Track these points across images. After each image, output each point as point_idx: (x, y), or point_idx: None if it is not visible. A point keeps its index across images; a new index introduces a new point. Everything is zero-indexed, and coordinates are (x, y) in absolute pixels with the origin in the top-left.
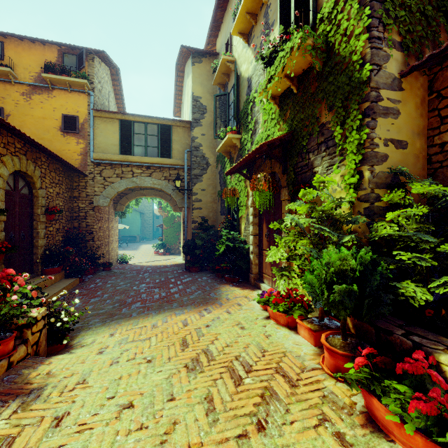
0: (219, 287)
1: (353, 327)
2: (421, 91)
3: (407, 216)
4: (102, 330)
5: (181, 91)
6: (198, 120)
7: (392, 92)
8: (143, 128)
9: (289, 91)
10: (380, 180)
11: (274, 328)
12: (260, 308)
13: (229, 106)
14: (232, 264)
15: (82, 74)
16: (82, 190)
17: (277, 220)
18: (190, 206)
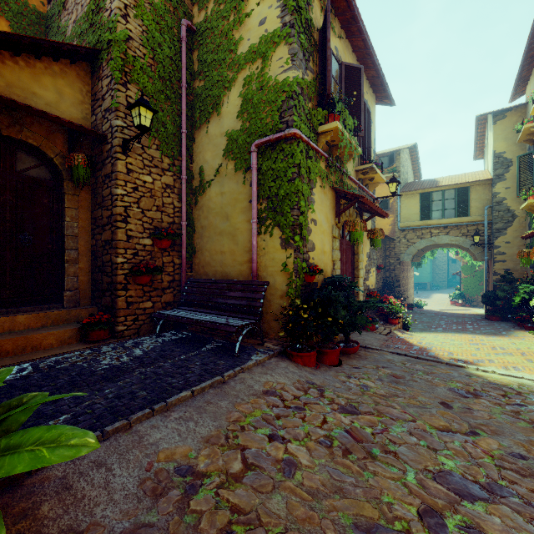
0: (513, 330)
1: None
2: None
3: None
4: (422, 333)
5: (483, 135)
6: (500, 175)
7: None
8: (440, 195)
9: None
10: None
11: None
12: None
13: None
14: (530, 314)
15: (393, 169)
16: (392, 250)
17: None
18: (491, 259)
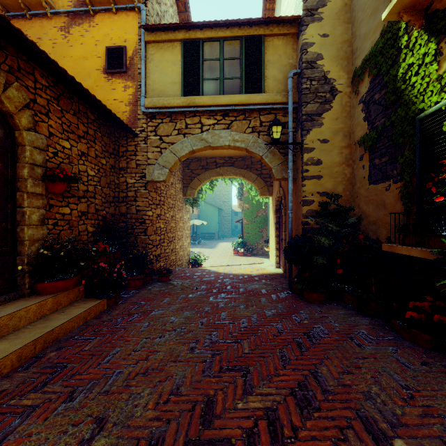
0: None
1: None
2: None
3: None
4: None
5: None
6: (314, 9)
7: None
8: (218, 49)
9: None
10: None
11: None
12: None
13: None
14: None
15: None
16: (131, 157)
17: None
18: (295, 176)
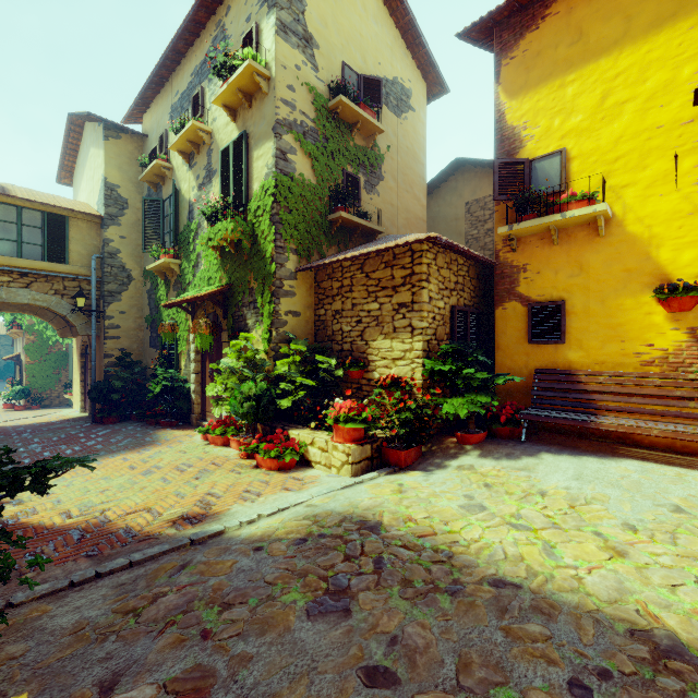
0: (154, 432)
1: (262, 431)
2: (310, 280)
3: (288, 362)
4: None
5: (76, 151)
6: (115, 216)
7: (290, 281)
8: (15, 214)
9: (229, 249)
10: (282, 338)
11: (213, 448)
12: (201, 440)
13: (165, 217)
14: (170, 407)
15: None
16: None
17: (220, 358)
18: (100, 334)
